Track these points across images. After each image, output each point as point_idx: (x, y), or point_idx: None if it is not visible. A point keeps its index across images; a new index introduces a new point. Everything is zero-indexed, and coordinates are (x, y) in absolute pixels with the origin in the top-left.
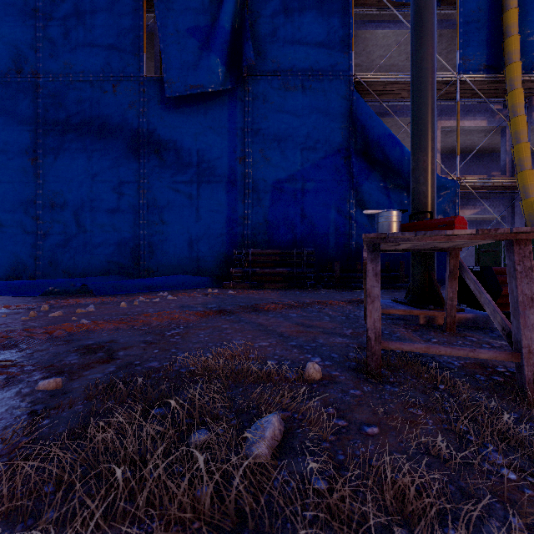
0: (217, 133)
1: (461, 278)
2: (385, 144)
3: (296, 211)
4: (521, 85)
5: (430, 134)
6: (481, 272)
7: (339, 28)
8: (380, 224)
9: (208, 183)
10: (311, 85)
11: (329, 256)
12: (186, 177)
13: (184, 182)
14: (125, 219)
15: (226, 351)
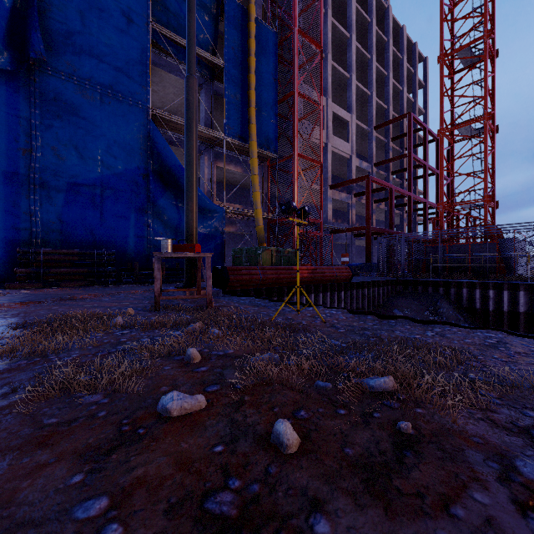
0: None
1: (214, 273)
2: (176, 172)
3: (95, 214)
4: (256, 156)
5: (195, 192)
6: (222, 269)
7: (138, 64)
8: (163, 245)
9: None
10: (111, 102)
11: (129, 257)
12: None
13: None
14: None
15: (76, 312)
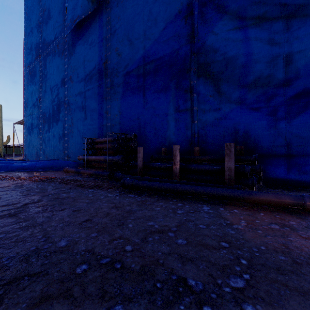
0: (93, 49)
1: None
2: None
3: (140, 97)
4: None
5: None
6: None
7: None
8: None
9: (89, 91)
10: None
11: (169, 141)
12: (81, 89)
13: (80, 93)
14: (61, 124)
15: None
